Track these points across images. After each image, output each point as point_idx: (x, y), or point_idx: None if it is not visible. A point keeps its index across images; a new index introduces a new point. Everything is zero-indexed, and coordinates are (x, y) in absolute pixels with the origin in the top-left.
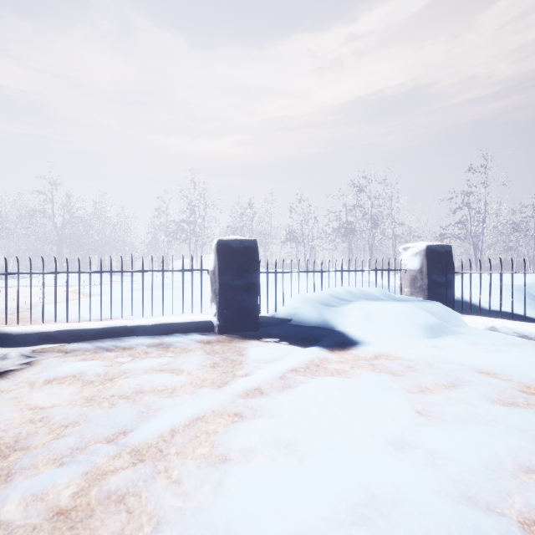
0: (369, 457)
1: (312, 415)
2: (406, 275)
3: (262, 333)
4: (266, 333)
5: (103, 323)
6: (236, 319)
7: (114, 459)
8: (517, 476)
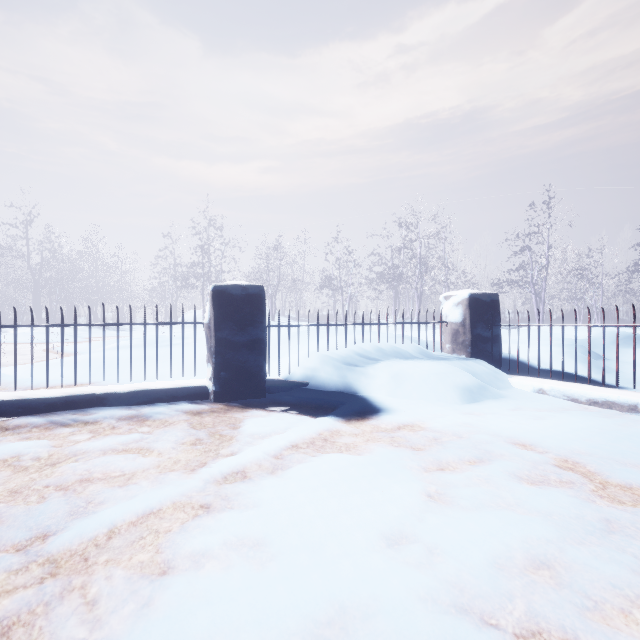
0: (351, 558)
1: (296, 505)
2: (447, 329)
3: (269, 401)
4: (274, 401)
5: (64, 391)
6: (237, 384)
7: (18, 574)
8: (525, 574)
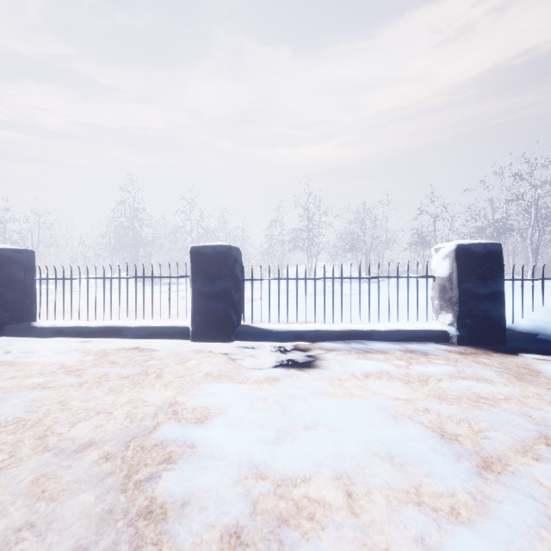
0: None
1: None
2: None
3: (515, 348)
4: (519, 349)
5: (335, 326)
6: (480, 330)
7: None
8: None
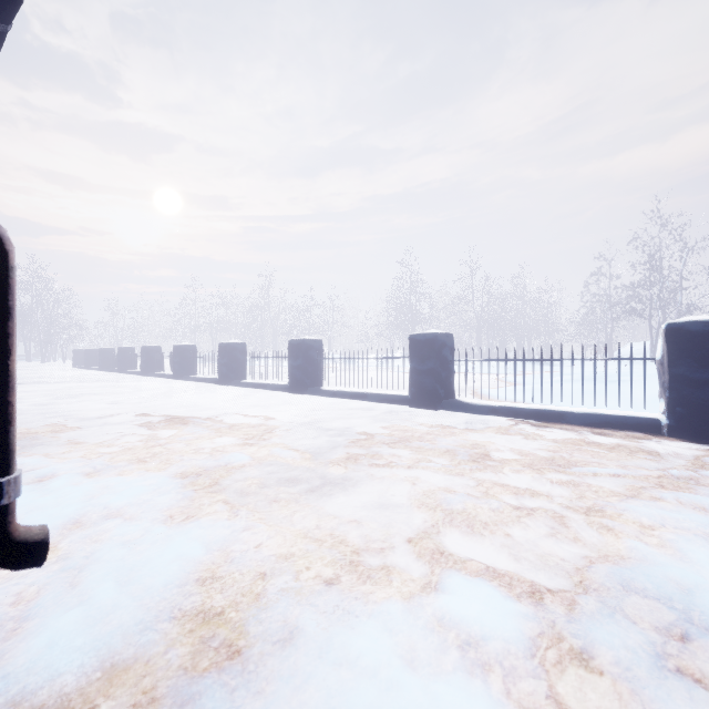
0: None
1: None
2: None
3: None
4: None
5: (534, 406)
6: (697, 421)
7: (554, 473)
8: None
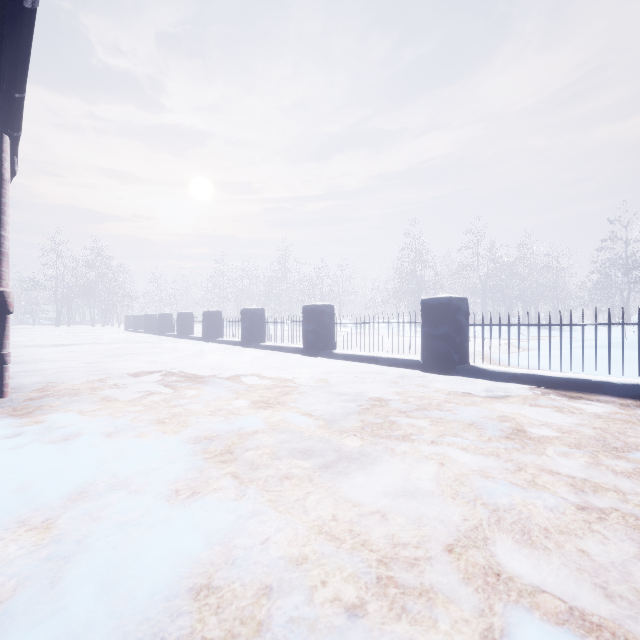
0: None
1: None
2: None
3: None
4: None
5: (562, 374)
6: None
7: (612, 459)
8: None
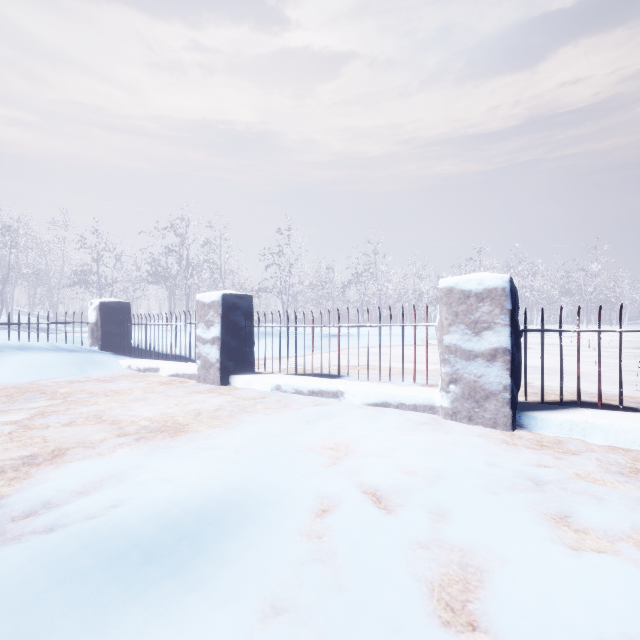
0: None
1: None
2: (89, 327)
3: None
4: None
5: None
6: None
7: None
8: None
